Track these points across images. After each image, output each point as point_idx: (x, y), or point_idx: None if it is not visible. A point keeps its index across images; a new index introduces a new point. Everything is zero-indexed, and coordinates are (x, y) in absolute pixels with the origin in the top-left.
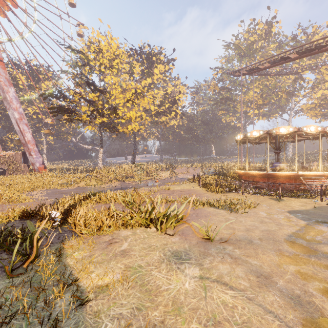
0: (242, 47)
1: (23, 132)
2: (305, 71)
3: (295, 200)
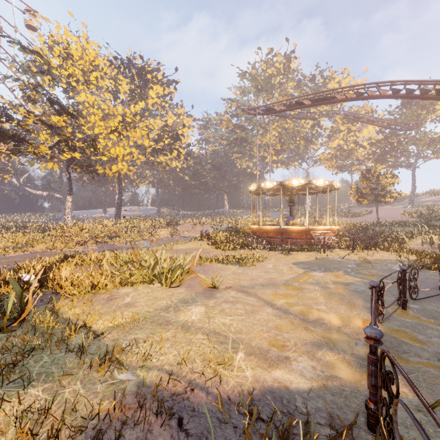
0: (259, 79)
1: None
2: (322, 118)
3: (303, 254)
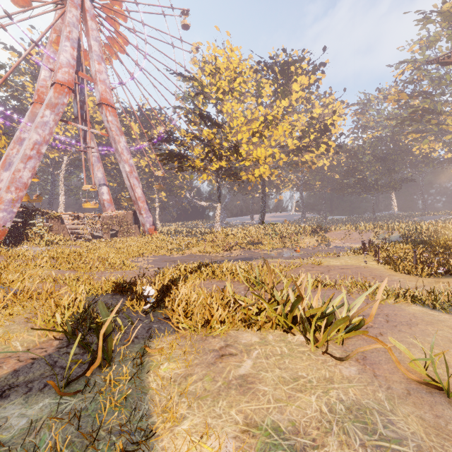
0: None
1: (134, 187)
2: None
3: None
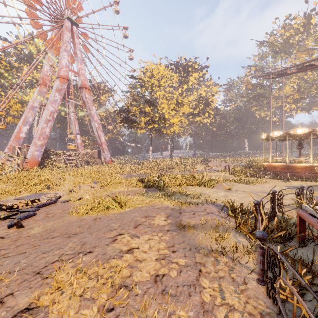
0: (277, 43)
1: (100, 136)
2: None
3: (299, 182)
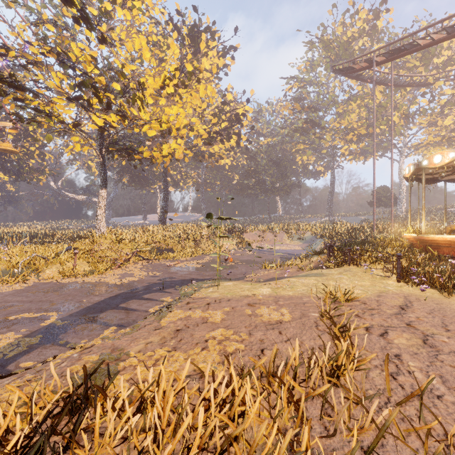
0: (334, 46)
1: None
2: (439, 82)
3: None
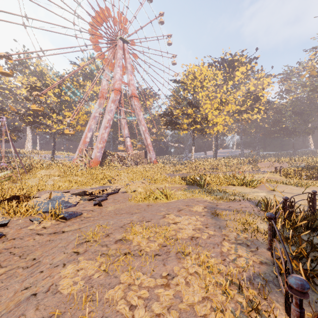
0: None
1: (146, 138)
2: None
3: None
